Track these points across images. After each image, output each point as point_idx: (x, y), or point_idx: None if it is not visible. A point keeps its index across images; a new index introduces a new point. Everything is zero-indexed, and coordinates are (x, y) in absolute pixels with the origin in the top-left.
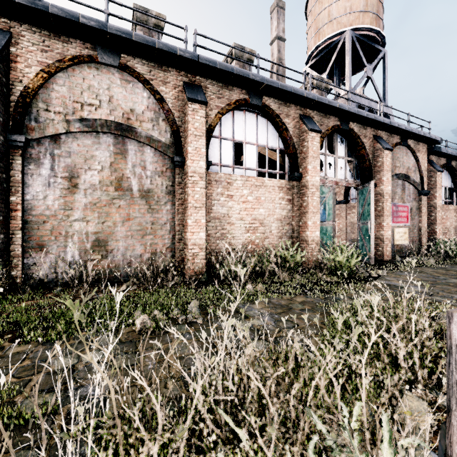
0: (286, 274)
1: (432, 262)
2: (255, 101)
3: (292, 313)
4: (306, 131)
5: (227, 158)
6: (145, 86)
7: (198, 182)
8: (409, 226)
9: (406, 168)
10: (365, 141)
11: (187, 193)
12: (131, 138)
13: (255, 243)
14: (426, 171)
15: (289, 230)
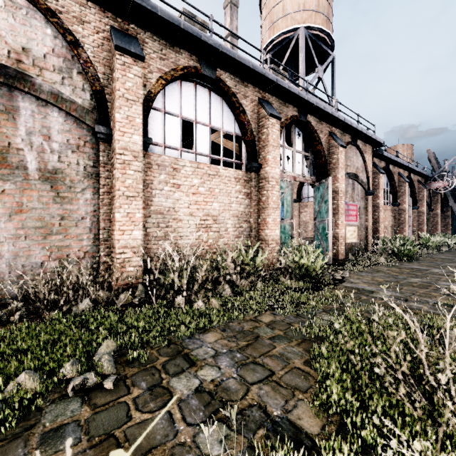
0: (246, 282)
1: (382, 260)
2: (207, 71)
3: (260, 346)
4: (266, 116)
5: (173, 138)
6: (48, 17)
7: (131, 163)
8: (358, 225)
9: (356, 168)
10: (321, 136)
11: (115, 176)
12: (24, 92)
13: (208, 243)
14: (371, 172)
15: (247, 228)
